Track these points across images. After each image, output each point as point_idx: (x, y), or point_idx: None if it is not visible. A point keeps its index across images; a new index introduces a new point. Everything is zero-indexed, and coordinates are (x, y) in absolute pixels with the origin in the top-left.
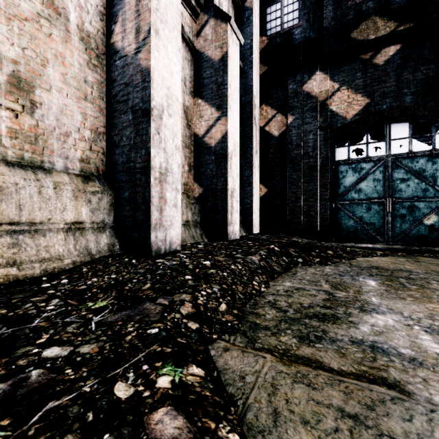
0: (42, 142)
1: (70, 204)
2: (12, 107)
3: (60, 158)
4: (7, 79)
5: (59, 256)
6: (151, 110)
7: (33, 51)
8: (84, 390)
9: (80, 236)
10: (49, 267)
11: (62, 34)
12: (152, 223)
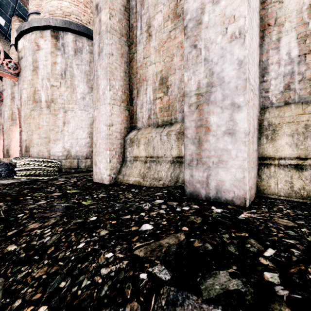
0: (171, 107)
1: (175, 144)
2: (160, 96)
3: (180, 113)
4: (159, 83)
5: (161, 178)
6: (185, 28)
7: (167, 57)
8: (2, 208)
9: (178, 167)
10: (152, 183)
11: (181, 28)
12: (186, 159)
